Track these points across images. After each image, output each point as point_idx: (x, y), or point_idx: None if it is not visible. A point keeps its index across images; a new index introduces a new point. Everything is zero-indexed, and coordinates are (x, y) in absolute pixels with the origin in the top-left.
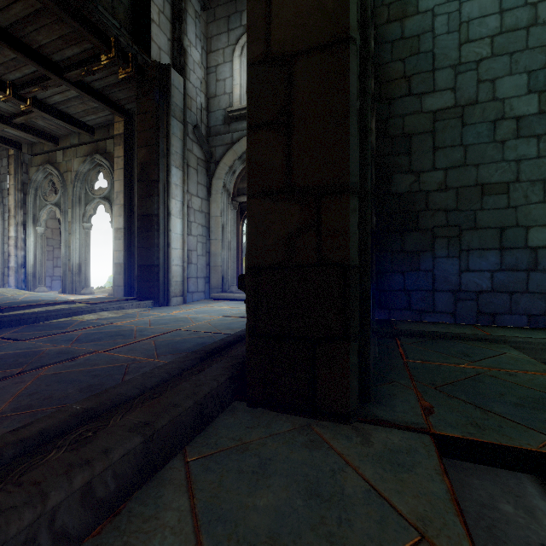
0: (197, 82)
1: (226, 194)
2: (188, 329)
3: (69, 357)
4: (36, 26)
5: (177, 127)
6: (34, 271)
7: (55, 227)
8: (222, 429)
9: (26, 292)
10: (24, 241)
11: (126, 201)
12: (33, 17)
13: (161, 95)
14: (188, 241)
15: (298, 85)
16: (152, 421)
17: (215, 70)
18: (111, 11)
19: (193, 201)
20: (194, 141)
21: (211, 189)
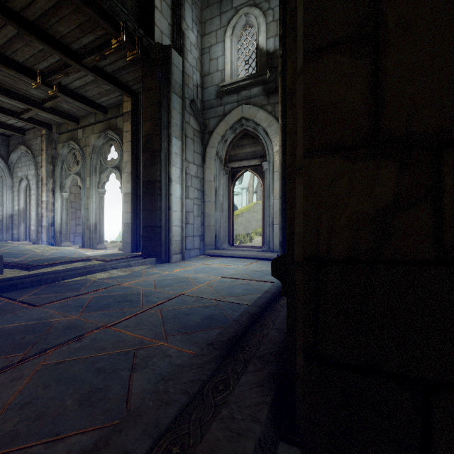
0: (193, 61)
1: (219, 160)
2: (192, 294)
3: (75, 334)
4: (57, 17)
5: (177, 102)
6: (61, 229)
7: (77, 192)
8: None
9: (53, 247)
10: (53, 205)
11: (133, 170)
12: (55, 9)
13: (163, 74)
14: (185, 204)
15: None
16: None
17: (208, 50)
18: None
19: (190, 168)
20: (191, 114)
21: (205, 157)
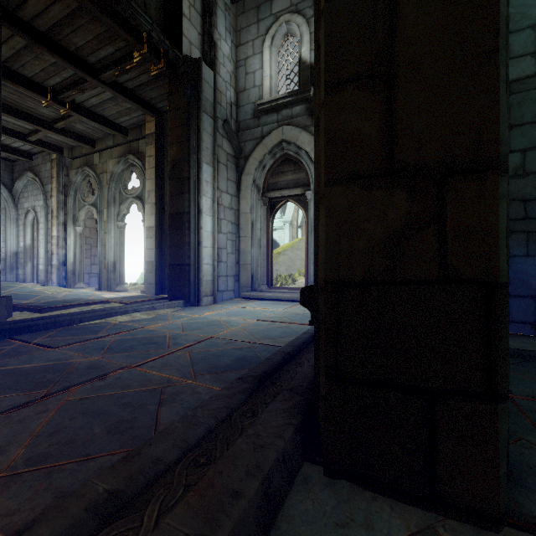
0: (227, 76)
1: (256, 189)
2: (224, 337)
3: (99, 374)
4: (72, 27)
5: (208, 122)
6: (74, 269)
7: (92, 226)
8: (300, 526)
9: (66, 289)
10: (65, 240)
11: (157, 200)
12: (70, 18)
13: (192, 90)
14: (218, 239)
15: (405, 16)
16: (206, 535)
17: (244, 63)
18: (143, 7)
19: (223, 198)
20: (224, 136)
21: (240, 185)
